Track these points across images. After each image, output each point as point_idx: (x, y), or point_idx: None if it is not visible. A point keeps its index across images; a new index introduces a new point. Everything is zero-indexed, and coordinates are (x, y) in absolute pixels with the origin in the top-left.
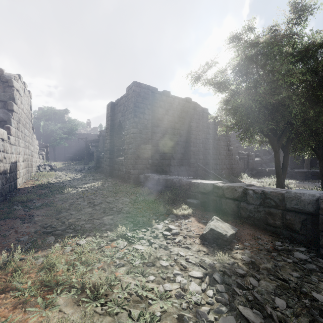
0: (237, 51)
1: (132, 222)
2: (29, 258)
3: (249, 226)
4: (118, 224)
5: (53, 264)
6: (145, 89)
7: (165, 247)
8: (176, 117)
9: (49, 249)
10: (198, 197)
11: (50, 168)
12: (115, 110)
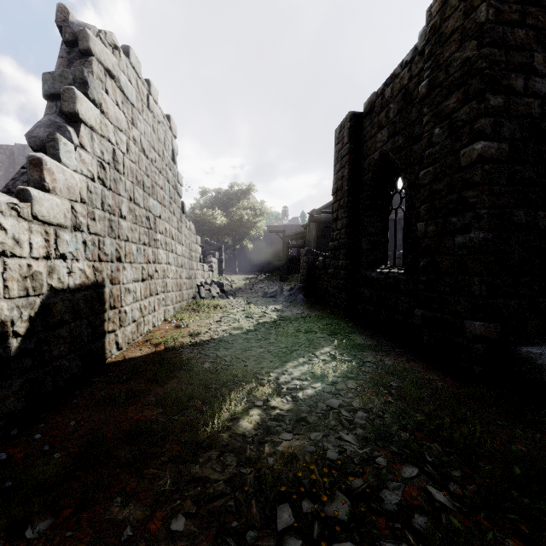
0: None
1: None
2: None
3: None
4: None
5: None
6: None
7: None
8: None
9: None
10: None
11: (218, 291)
12: (364, 132)
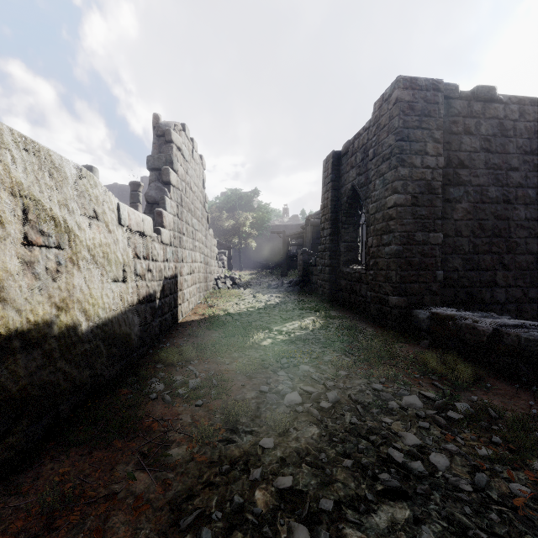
0: None
1: None
2: None
3: None
4: None
5: None
6: (425, 90)
7: None
8: (514, 153)
9: None
10: None
11: (231, 283)
12: (342, 167)
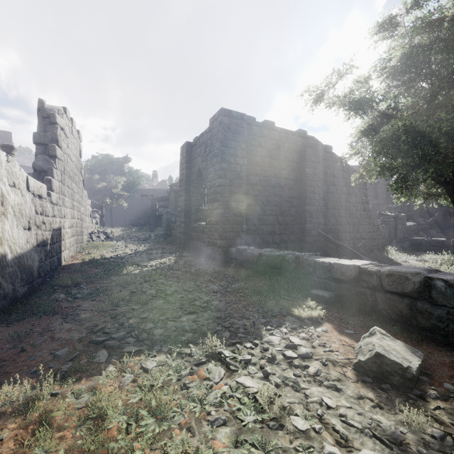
0: (404, 38)
1: (228, 328)
2: (66, 393)
3: (438, 347)
4: (205, 330)
5: (103, 411)
6: (237, 119)
7: (293, 383)
8: (284, 160)
9: (98, 376)
10: (329, 286)
11: (105, 237)
12: (193, 154)
